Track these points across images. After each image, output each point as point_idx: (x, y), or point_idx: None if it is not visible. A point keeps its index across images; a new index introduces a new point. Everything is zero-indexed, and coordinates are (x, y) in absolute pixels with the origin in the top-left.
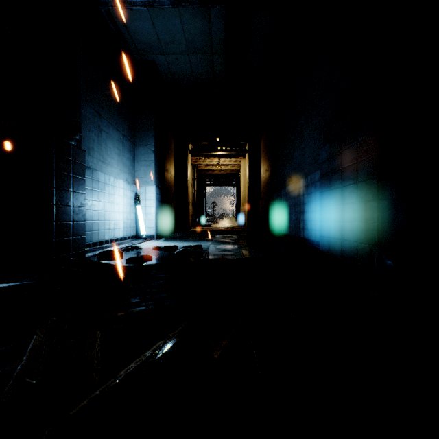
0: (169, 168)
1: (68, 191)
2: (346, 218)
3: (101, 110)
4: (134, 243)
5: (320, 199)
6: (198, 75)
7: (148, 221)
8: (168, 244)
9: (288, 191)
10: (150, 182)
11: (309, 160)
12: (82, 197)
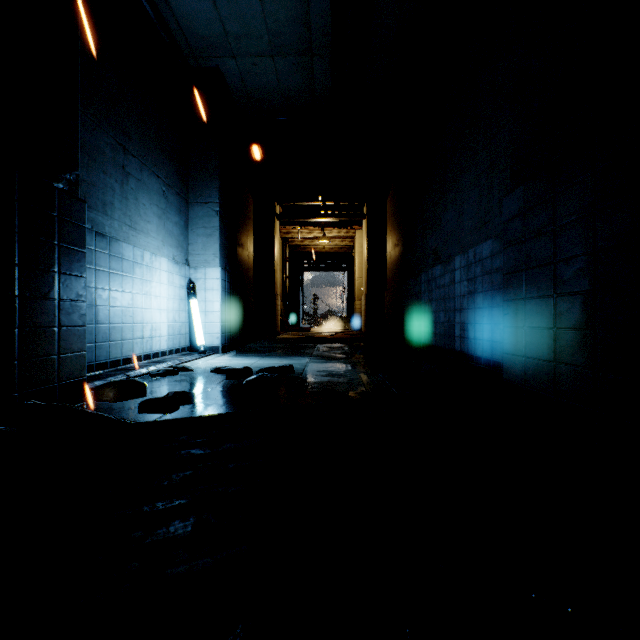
0: (246, 242)
1: (49, 271)
2: (567, 322)
3: (127, 142)
4: (184, 361)
5: (505, 287)
6: (289, 92)
7: (209, 324)
8: (239, 362)
9: (433, 276)
10: (212, 262)
11: (471, 224)
12: (79, 283)
